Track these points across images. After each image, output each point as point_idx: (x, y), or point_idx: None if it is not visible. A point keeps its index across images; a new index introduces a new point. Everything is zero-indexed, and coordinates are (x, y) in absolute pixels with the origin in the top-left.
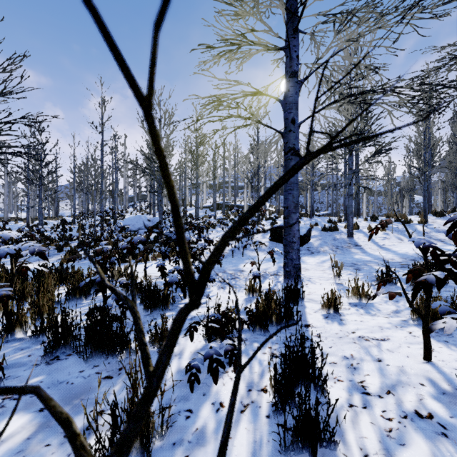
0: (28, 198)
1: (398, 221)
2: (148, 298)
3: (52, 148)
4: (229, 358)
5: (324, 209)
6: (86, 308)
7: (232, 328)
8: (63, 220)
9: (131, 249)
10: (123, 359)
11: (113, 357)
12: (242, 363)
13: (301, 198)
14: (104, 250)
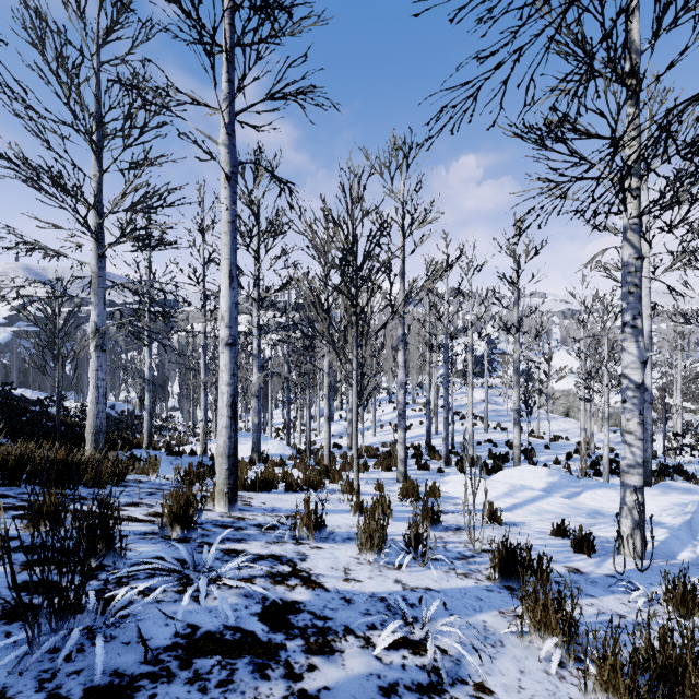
0: None
1: None
2: None
3: None
4: None
5: None
6: None
7: None
8: None
9: None
10: None
11: None
12: None
13: None
14: None
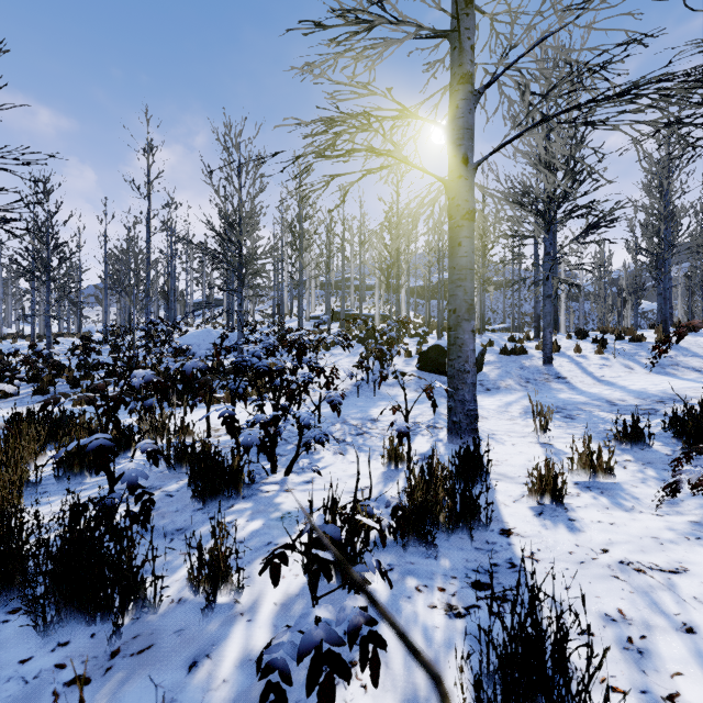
0: (34, 302)
1: (621, 339)
2: (201, 476)
3: (66, 221)
4: (360, 649)
5: (499, 321)
6: (86, 495)
7: (363, 548)
8: (85, 337)
9: (163, 384)
10: (128, 624)
11: (104, 619)
12: (387, 636)
13: None
14: (135, 385)
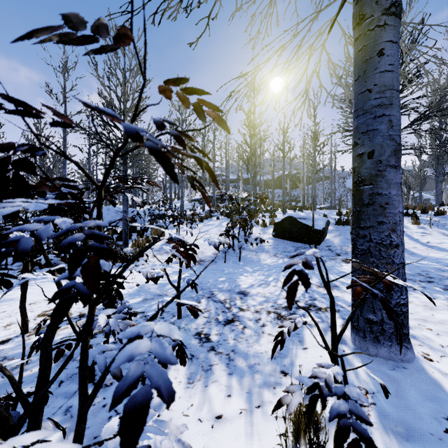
0: None
1: (425, 213)
2: None
3: None
4: None
5: (319, 203)
6: None
7: None
8: None
9: None
10: None
11: None
12: None
13: (295, 192)
14: None
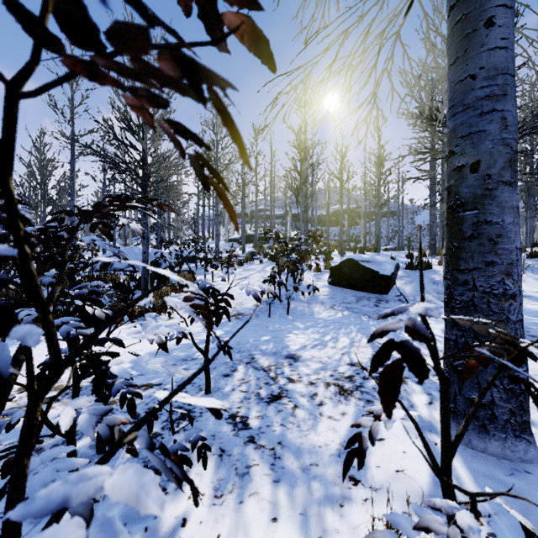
0: None
1: None
2: None
3: None
4: None
5: (383, 244)
6: None
7: None
8: None
9: None
10: None
11: None
12: None
13: (354, 231)
14: None
